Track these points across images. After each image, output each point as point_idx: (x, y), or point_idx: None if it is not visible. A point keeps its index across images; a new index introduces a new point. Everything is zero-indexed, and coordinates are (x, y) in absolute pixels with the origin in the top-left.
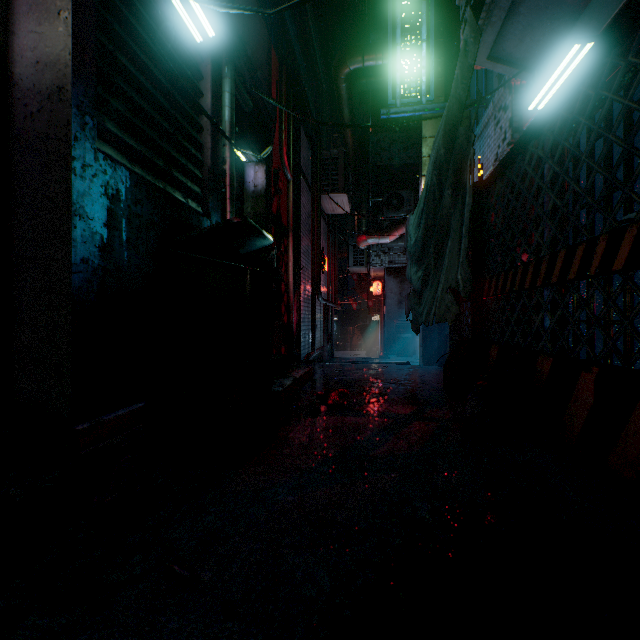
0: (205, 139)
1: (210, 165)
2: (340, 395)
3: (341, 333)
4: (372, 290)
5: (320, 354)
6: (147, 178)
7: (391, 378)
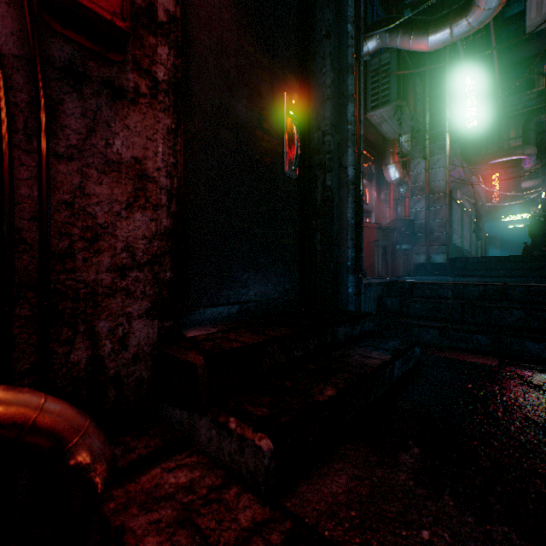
0: None
1: None
2: None
3: None
4: None
5: None
6: None
7: None
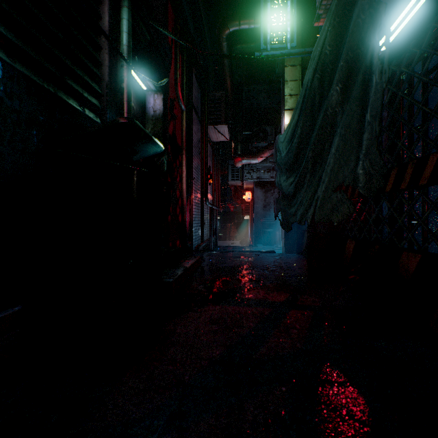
0: (103, 57)
1: (108, 81)
2: (223, 282)
3: (222, 228)
4: (244, 198)
5: (207, 244)
6: (32, 77)
7: (263, 265)
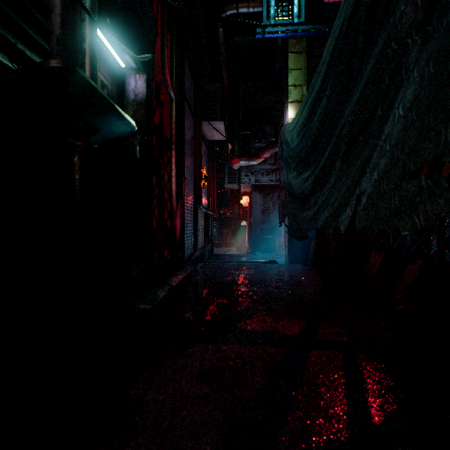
0: (53, 2)
1: (59, 34)
2: (219, 305)
3: (218, 234)
4: (242, 202)
5: (202, 252)
6: None
7: (266, 279)
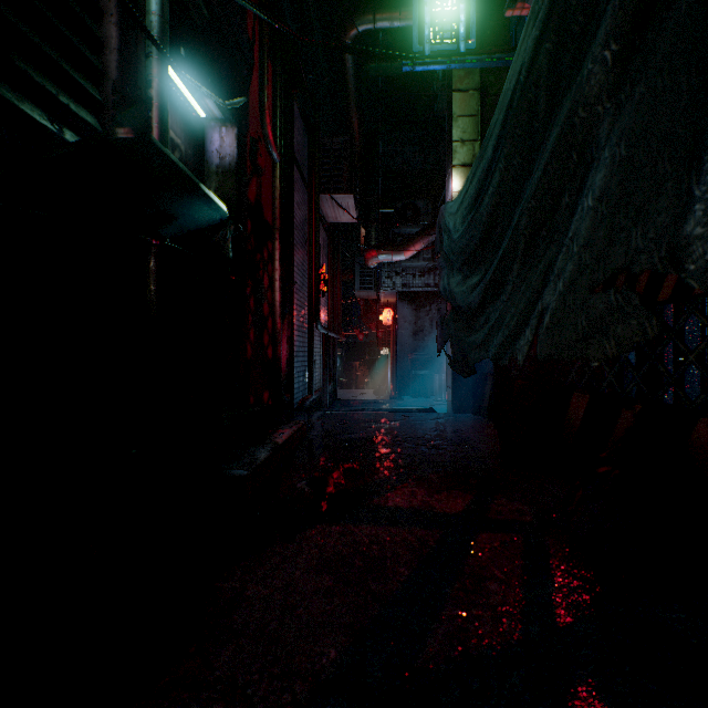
0: (107, 31)
1: (116, 78)
2: (346, 472)
3: (345, 369)
4: (382, 319)
5: (320, 397)
6: None
7: (417, 436)
